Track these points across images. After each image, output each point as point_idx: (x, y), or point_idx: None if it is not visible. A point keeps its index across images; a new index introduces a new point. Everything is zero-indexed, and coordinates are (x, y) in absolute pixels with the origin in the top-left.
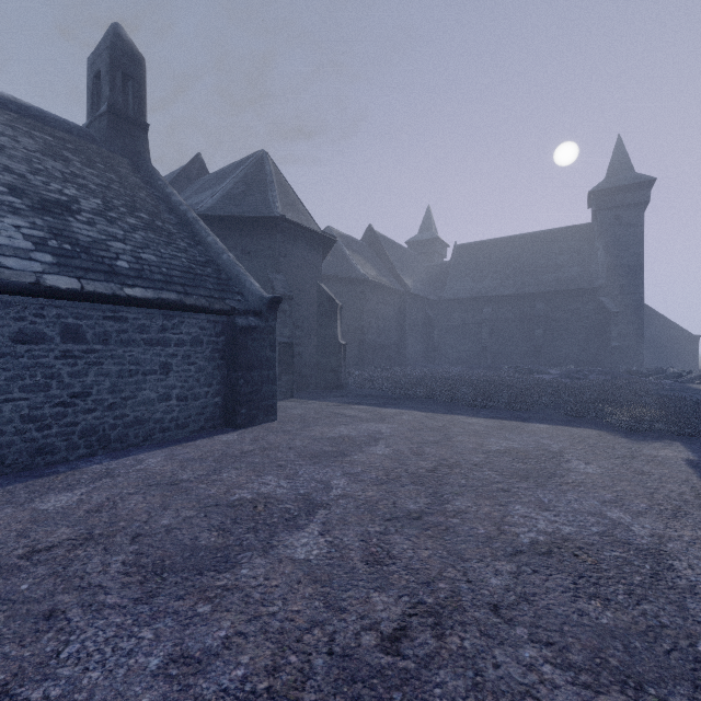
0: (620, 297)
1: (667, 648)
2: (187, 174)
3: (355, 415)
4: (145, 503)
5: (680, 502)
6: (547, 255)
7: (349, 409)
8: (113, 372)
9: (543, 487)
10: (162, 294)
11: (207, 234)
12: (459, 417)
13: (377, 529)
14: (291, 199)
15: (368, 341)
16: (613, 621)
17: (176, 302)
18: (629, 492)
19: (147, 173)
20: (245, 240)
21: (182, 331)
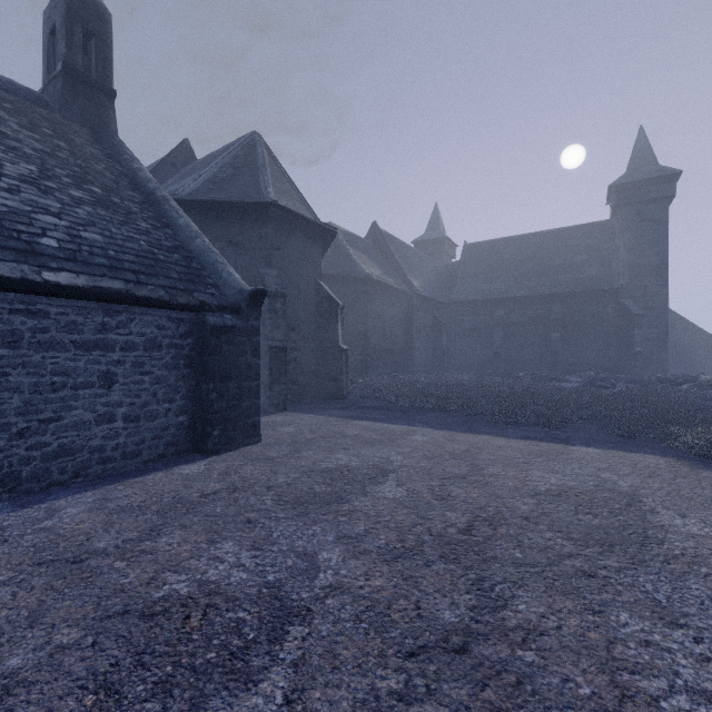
0: (643, 299)
1: None
2: (173, 161)
3: (357, 435)
4: (7, 607)
5: None
6: (563, 254)
7: (351, 425)
8: (25, 386)
9: (644, 567)
10: (102, 281)
11: (178, 216)
12: (484, 438)
13: (392, 684)
14: (286, 186)
15: (373, 345)
16: None
17: (122, 293)
18: None
19: (111, 146)
20: (232, 230)
21: (131, 331)
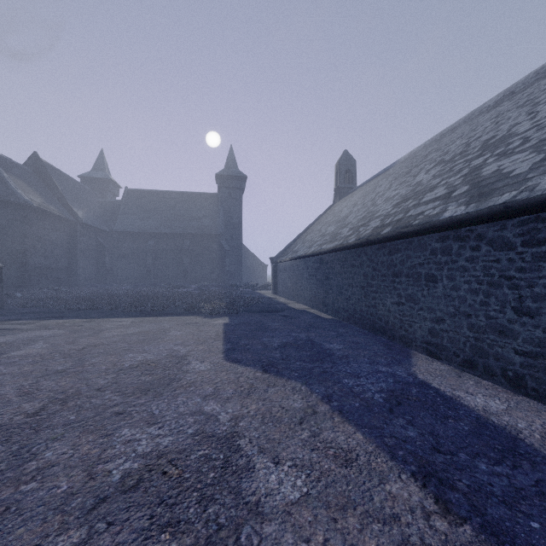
0: (232, 241)
1: (166, 379)
2: None
3: (14, 328)
4: None
5: (208, 338)
6: (192, 209)
7: (8, 324)
8: None
9: (150, 345)
10: None
11: None
12: (114, 319)
13: (30, 382)
14: None
15: (33, 263)
16: (151, 379)
17: None
18: (190, 339)
19: None
20: None
21: None
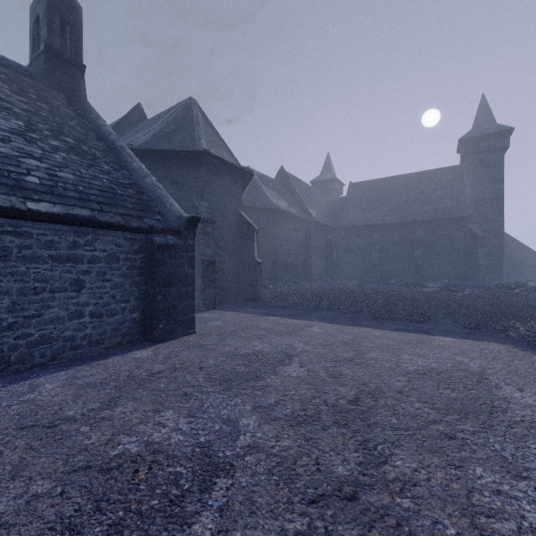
0: (484, 224)
1: None
2: (129, 120)
3: (269, 327)
4: None
5: None
6: (424, 191)
7: (264, 320)
8: (14, 290)
9: (493, 431)
10: (73, 209)
11: (132, 160)
12: (366, 330)
13: (297, 526)
14: (215, 138)
15: (280, 260)
16: None
17: (88, 219)
18: None
19: (81, 107)
20: (174, 172)
21: (96, 248)
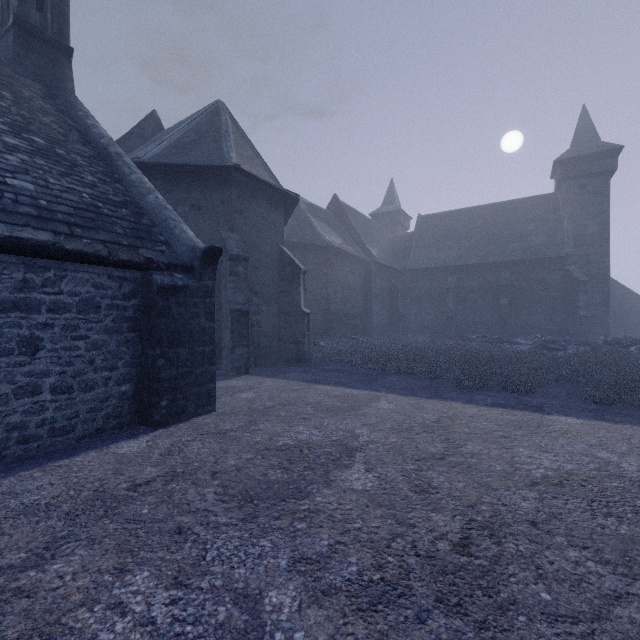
0: (586, 266)
1: None
2: (141, 132)
3: (319, 401)
4: None
5: None
6: (511, 225)
7: (312, 390)
8: None
9: None
10: (22, 231)
11: (131, 171)
12: (453, 405)
13: None
14: (249, 153)
15: (333, 310)
16: None
17: (47, 245)
18: None
19: (65, 102)
20: (195, 194)
21: (62, 290)
